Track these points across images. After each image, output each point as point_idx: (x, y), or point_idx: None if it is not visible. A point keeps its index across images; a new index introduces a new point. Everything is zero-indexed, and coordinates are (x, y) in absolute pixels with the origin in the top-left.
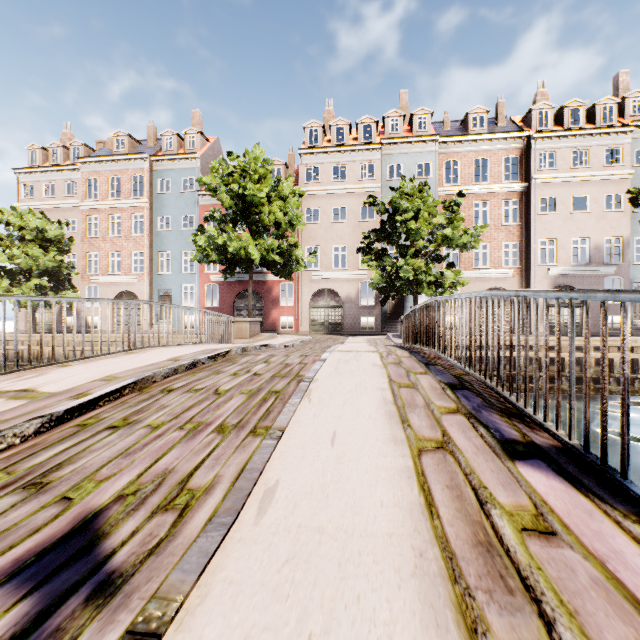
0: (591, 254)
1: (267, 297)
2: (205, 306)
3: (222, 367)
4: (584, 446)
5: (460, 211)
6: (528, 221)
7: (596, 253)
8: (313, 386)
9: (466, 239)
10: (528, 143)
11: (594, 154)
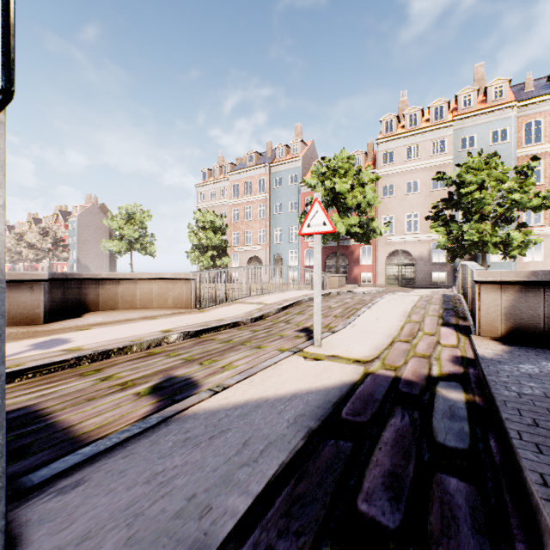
0: None
1: (350, 258)
2: (304, 265)
3: (328, 299)
4: (473, 323)
5: (543, 169)
6: None
7: None
8: (373, 306)
9: (536, 202)
10: None
11: None
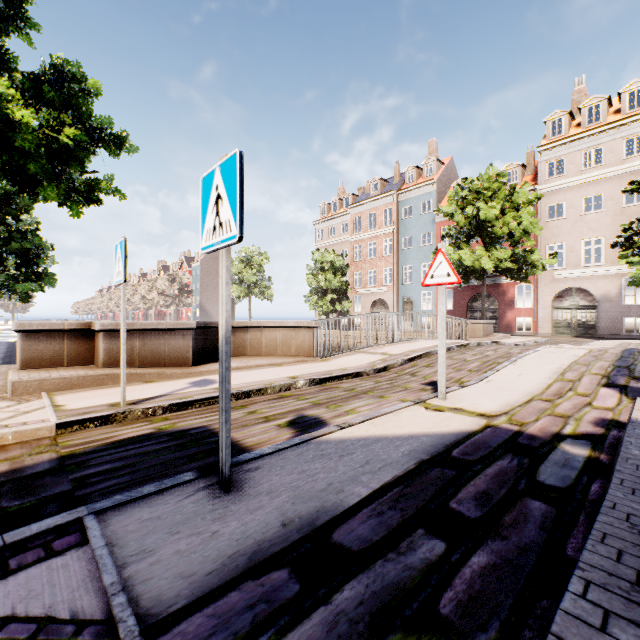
0: None
1: (501, 299)
2: None
3: (465, 351)
4: None
5: None
6: None
7: None
8: (519, 360)
9: None
10: None
11: None
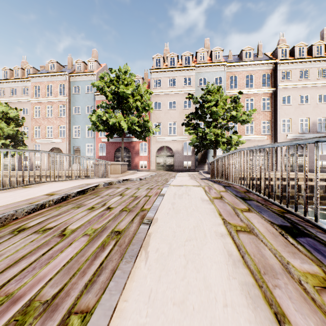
0: (310, 127)
1: (132, 150)
2: (99, 155)
3: (86, 200)
4: None
5: None
6: (275, 109)
7: (313, 126)
8: (152, 230)
9: (244, 117)
10: (275, 66)
11: (312, 72)
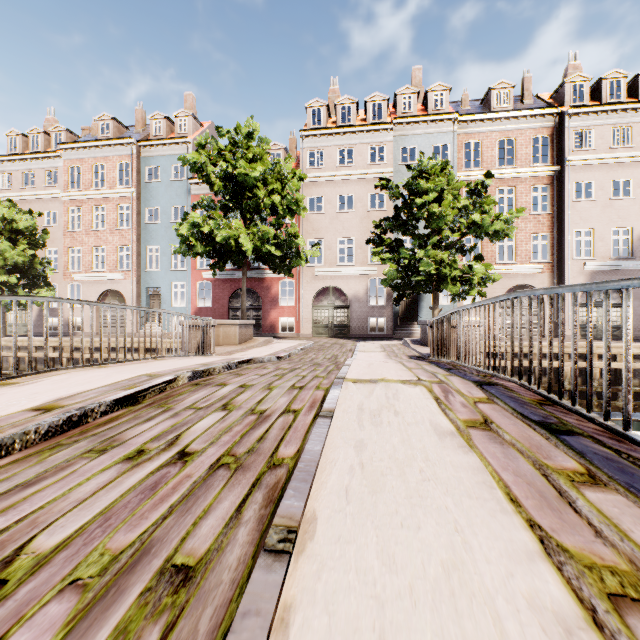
0: (635, 246)
1: (265, 296)
2: (197, 306)
3: (133, 424)
4: None
5: None
6: (560, 209)
7: None
8: (297, 585)
9: (499, 225)
10: (560, 120)
11: (638, 132)
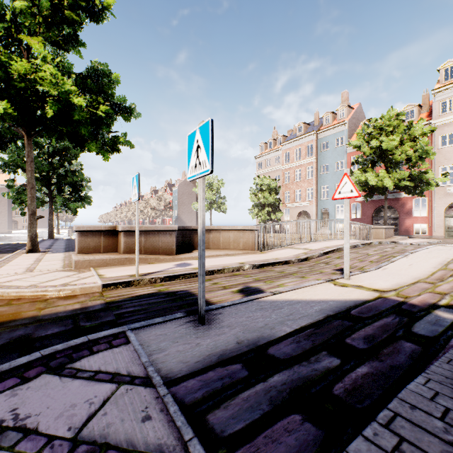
0: None
1: (400, 210)
2: (350, 218)
3: (368, 248)
4: None
5: None
6: None
7: None
8: (411, 255)
9: None
10: None
11: None
